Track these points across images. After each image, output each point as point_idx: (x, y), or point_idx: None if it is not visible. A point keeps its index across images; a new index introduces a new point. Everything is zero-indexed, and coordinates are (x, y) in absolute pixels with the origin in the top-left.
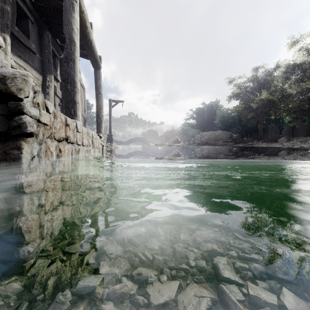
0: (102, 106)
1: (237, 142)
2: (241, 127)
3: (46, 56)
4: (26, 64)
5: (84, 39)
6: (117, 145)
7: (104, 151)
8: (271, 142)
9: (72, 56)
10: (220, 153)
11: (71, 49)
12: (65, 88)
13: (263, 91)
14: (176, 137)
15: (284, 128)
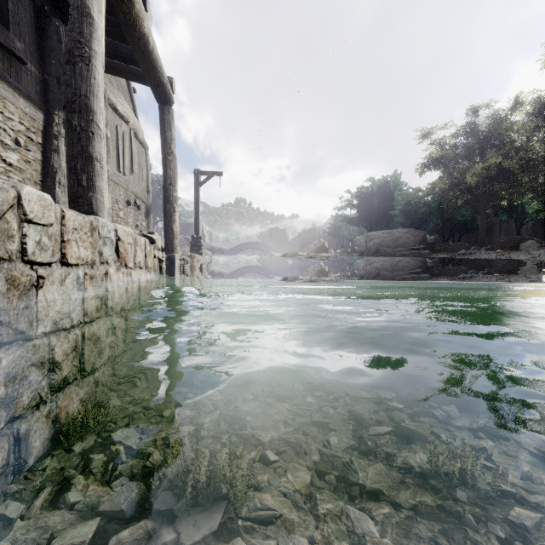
0: (176, 179)
1: (436, 250)
2: (443, 221)
3: (53, 73)
4: (1, 83)
5: (130, 33)
6: (215, 255)
7: (178, 270)
8: (506, 250)
9: (84, 50)
10: (406, 272)
11: (82, 33)
12: (67, 125)
13: (490, 152)
14: (320, 241)
15: (525, 223)
